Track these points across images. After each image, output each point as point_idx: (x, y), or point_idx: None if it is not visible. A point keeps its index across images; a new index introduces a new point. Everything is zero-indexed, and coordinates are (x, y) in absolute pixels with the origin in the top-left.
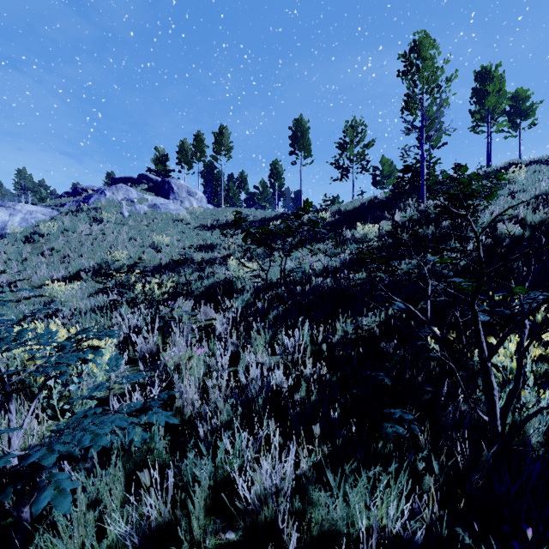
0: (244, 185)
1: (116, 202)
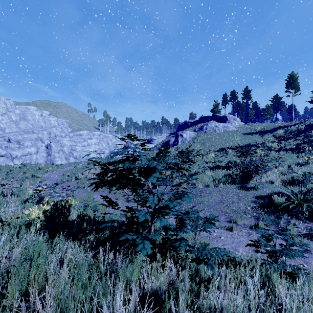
0: (255, 108)
1: (212, 127)
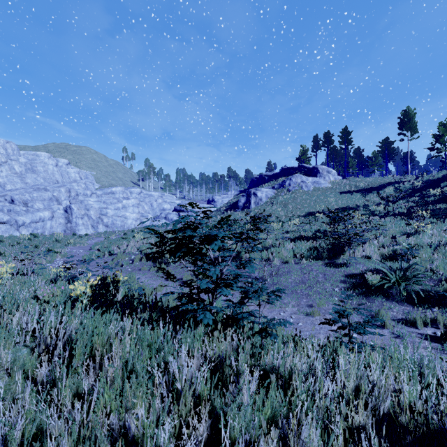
0: (358, 156)
1: (297, 183)
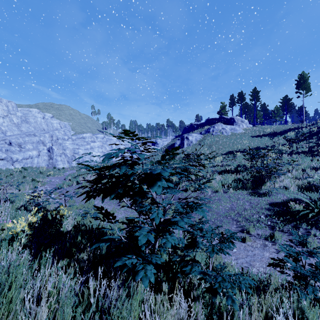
0: (264, 110)
1: (219, 129)
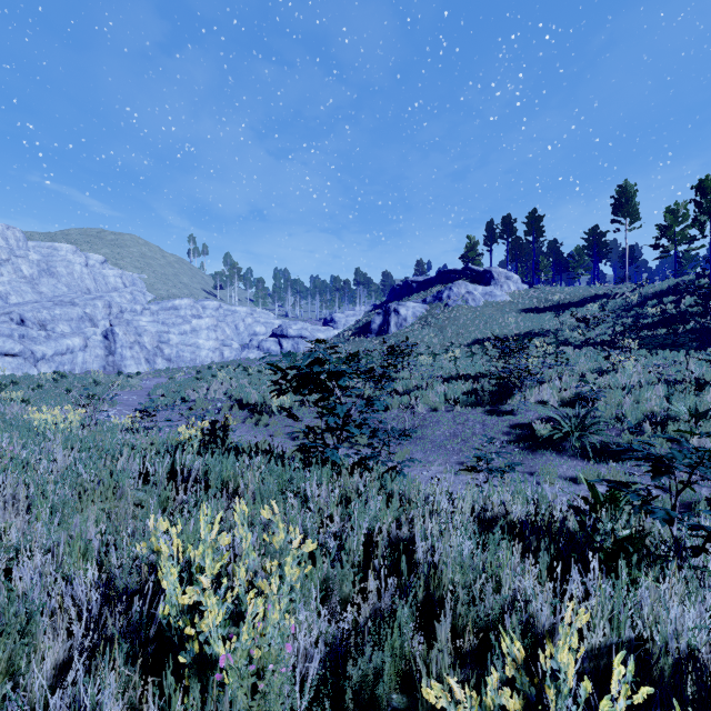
0: (554, 253)
1: (460, 294)
